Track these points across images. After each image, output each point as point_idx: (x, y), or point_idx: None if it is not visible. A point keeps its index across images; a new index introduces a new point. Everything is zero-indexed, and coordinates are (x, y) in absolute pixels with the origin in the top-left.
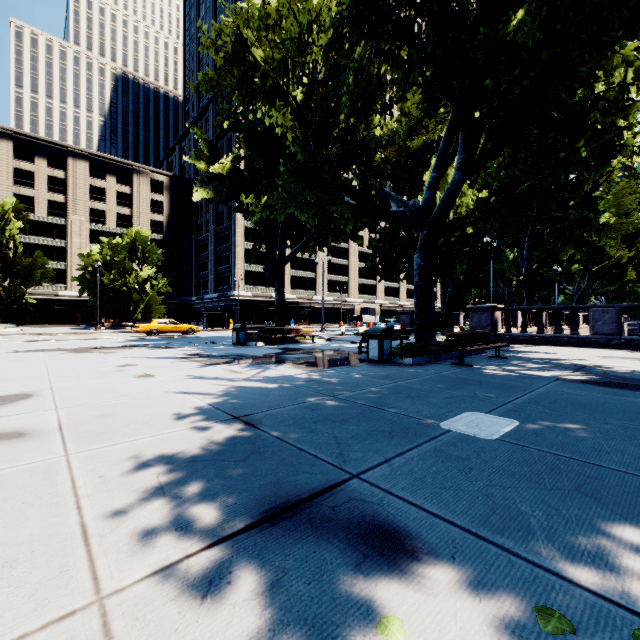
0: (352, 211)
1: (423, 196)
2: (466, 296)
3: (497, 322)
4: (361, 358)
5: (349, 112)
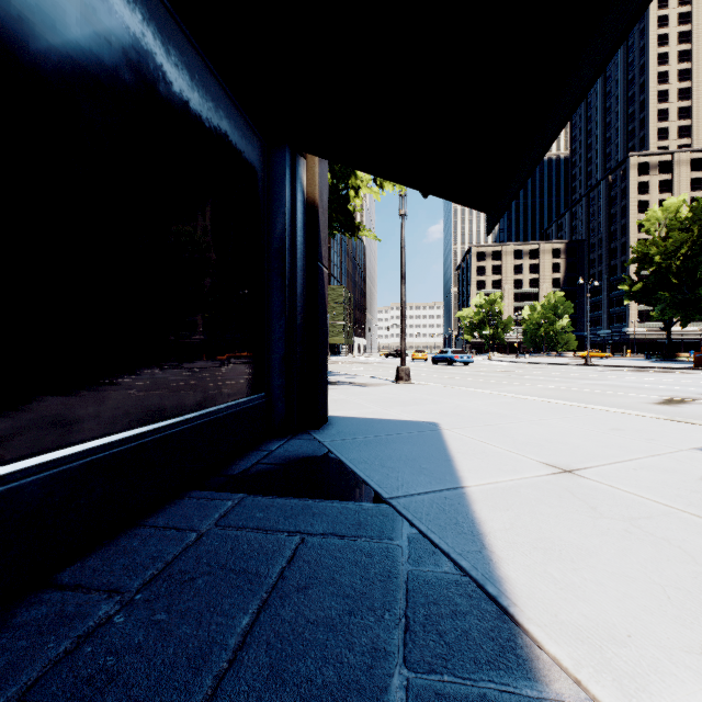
0: (698, 314)
1: None
2: None
3: None
4: None
5: (701, 273)
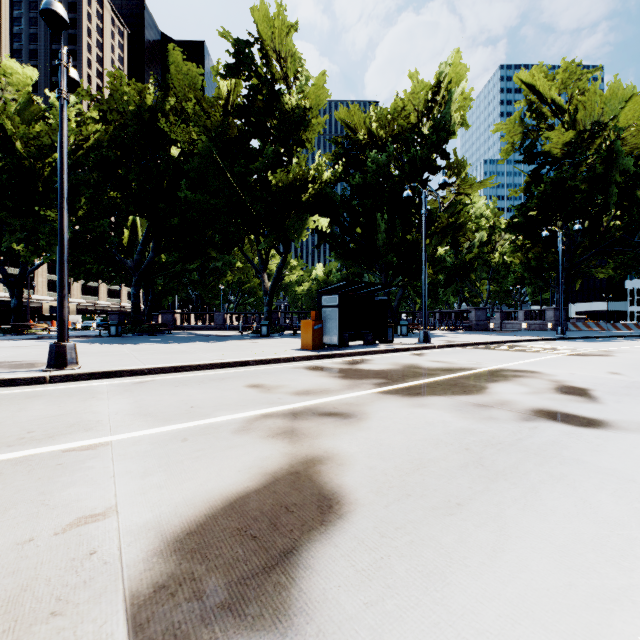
0: (96, 262)
1: (135, 257)
2: (164, 302)
3: (177, 320)
4: (105, 336)
5: (89, 201)
